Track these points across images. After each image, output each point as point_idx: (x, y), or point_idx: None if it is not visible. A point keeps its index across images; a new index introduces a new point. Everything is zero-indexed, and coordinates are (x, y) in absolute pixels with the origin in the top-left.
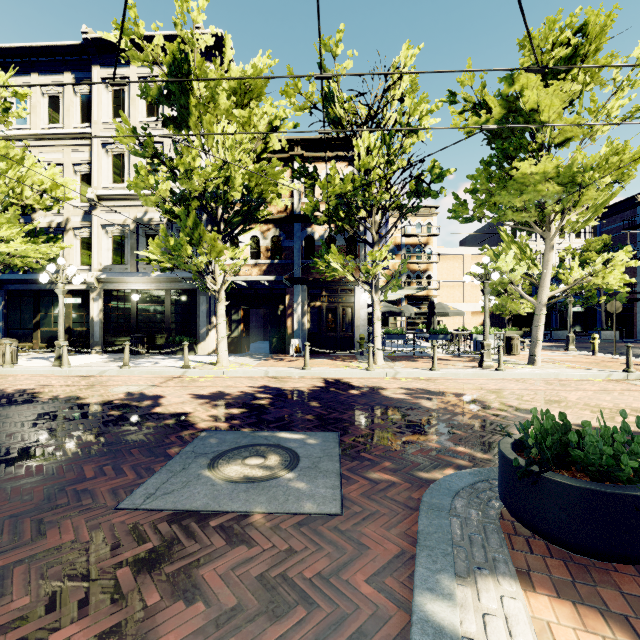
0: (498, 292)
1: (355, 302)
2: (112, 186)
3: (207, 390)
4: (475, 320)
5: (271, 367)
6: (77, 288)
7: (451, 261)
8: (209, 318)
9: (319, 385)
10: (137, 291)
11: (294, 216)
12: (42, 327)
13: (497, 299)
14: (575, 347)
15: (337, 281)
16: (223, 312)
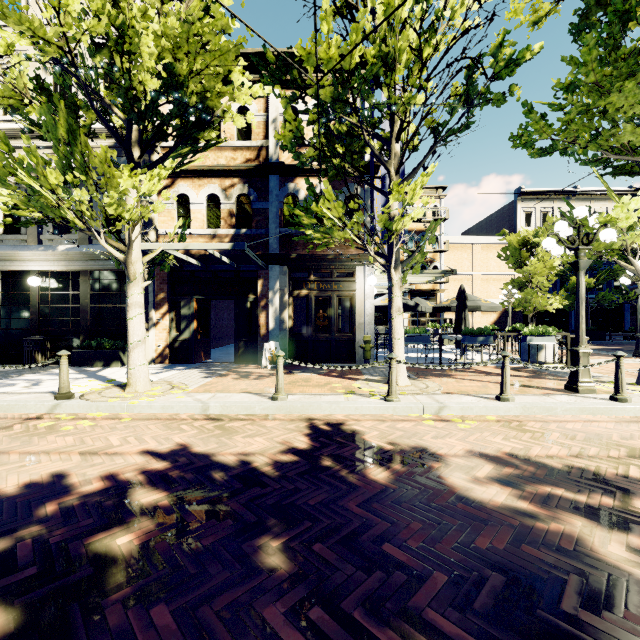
0: (519, 285)
1: (357, 290)
2: (2, 119)
3: (32, 470)
4: (486, 318)
5: (220, 393)
6: None
7: (459, 251)
8: (145, 312)
9: (298, 445)
10: (37, 272)
11: (269, 164)
12: None
13: (519, 293)
14: (626, 351)
15: (331, 259)
16: (138, 299)
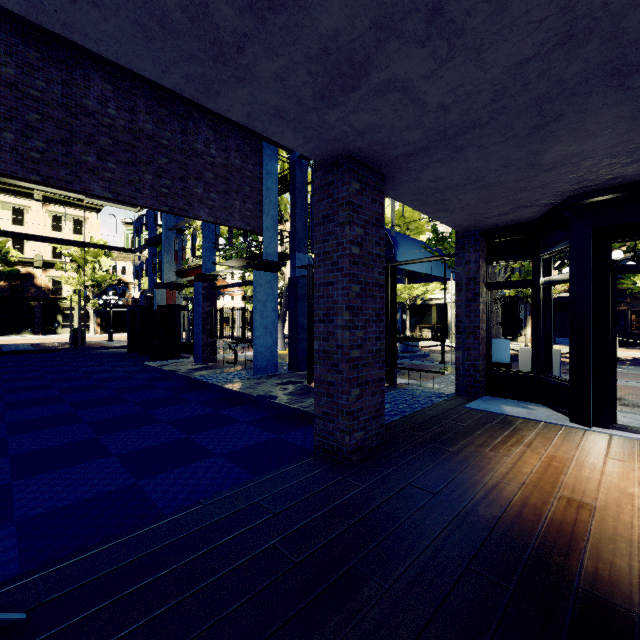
0: None
1: None
2: None
3: None
4: None
5: None
6: (439, 303)
7: None
8: (525, 319)
9: (628, 358)
10: None
11: None
12: (419, 324)
13: None
14: None
15: None
16: None
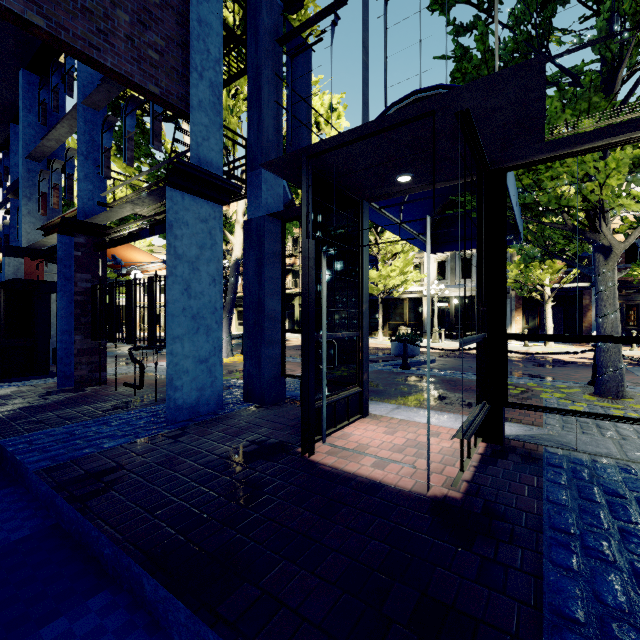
0: None
1: None
2: None
3: (571, 356)
4: None
5: None
6: (412, 297)
7: None
8: (511, 315)
9: None
10: (455, 297)
11: None
12: (389, 321)
13: None
14: None
15: (639, 282)
16: (550, 310)
